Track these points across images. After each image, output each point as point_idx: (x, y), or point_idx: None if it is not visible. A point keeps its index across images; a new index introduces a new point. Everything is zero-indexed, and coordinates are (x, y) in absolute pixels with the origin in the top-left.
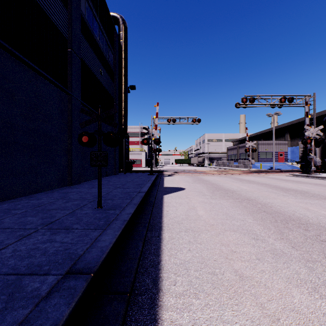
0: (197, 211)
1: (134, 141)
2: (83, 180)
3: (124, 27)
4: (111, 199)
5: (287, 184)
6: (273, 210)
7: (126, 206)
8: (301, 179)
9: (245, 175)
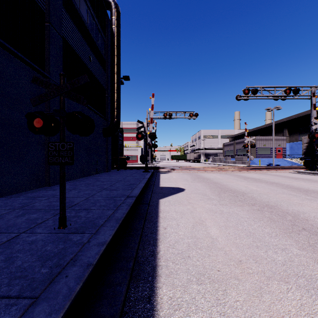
0: (207, 229)
1: (130, 137)
2: (67, 178)
3: (116, 12)
4: (87, 209)
5: (300, 183)
6: (314, 226)
7: (102, 225)
8: (310, 176)
9: (246, 172)
